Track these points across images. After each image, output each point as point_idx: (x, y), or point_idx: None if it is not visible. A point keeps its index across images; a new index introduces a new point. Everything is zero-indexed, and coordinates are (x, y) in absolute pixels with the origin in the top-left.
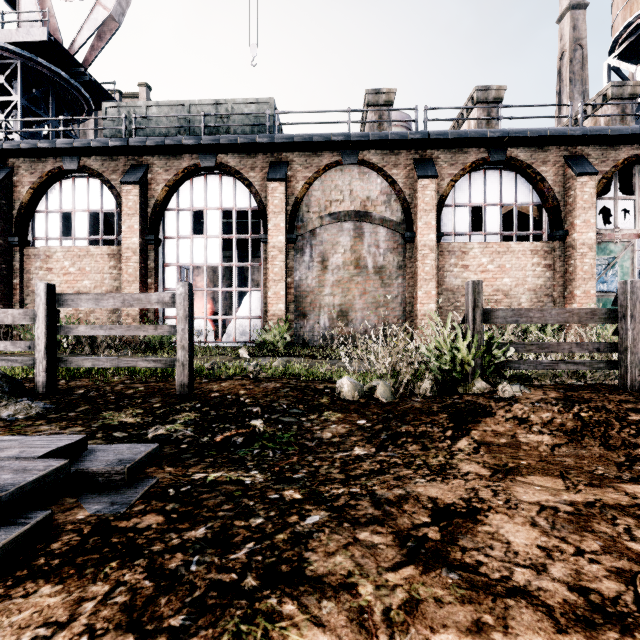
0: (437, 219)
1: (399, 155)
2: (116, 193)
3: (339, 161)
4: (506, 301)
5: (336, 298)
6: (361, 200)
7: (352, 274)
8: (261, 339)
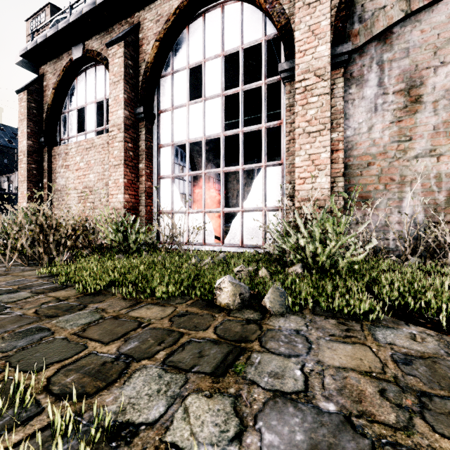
0: None
1: None
2: None
3: None
4: None
5: (444, 160)
6: None
7: None
8: (284, 246)
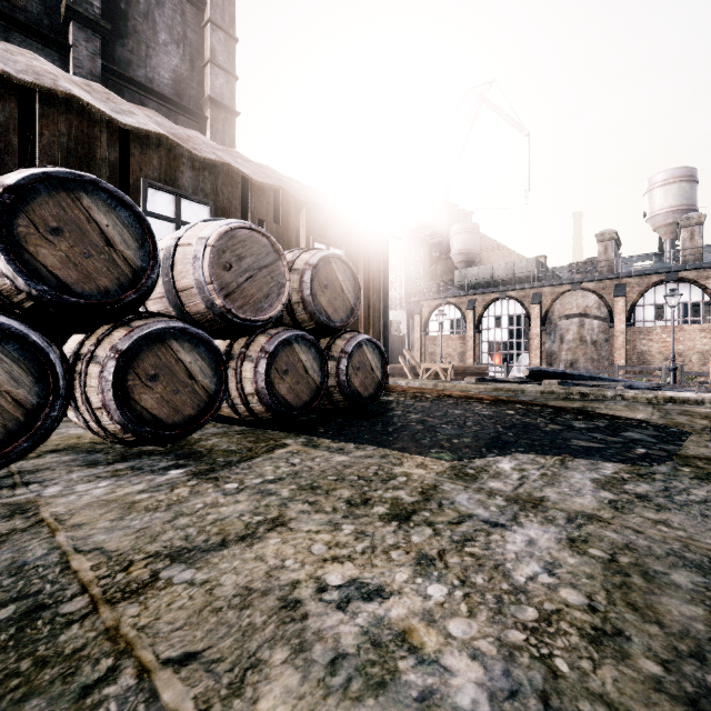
0: (629, 315)
1: (605, 283)
2: (462, 312)
3: (569, 289)
4: (680, 359)
5: (568, 357)
6: (582, 307)
7: (578, 345)
8: None
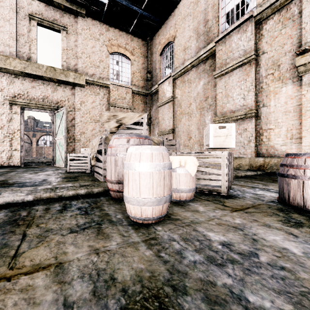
0: (37, 143)
1: (30, 132)
2: None
3: None
4: (50, 155)
5: None
6: None
7: None
8: None
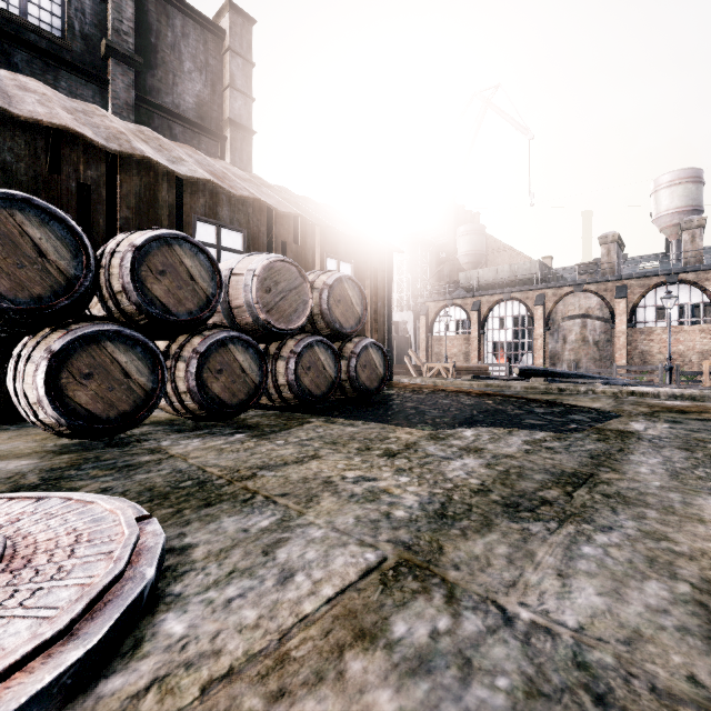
0: (630, 316)
1: (607, 285)
2: (467, 313)
3: (572, 291)
4: (680, 359)
5: (571, 357)
6: (585, 309)
7: (580, 345)
8: None
